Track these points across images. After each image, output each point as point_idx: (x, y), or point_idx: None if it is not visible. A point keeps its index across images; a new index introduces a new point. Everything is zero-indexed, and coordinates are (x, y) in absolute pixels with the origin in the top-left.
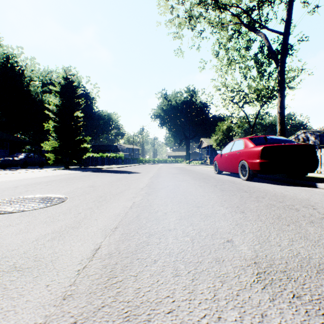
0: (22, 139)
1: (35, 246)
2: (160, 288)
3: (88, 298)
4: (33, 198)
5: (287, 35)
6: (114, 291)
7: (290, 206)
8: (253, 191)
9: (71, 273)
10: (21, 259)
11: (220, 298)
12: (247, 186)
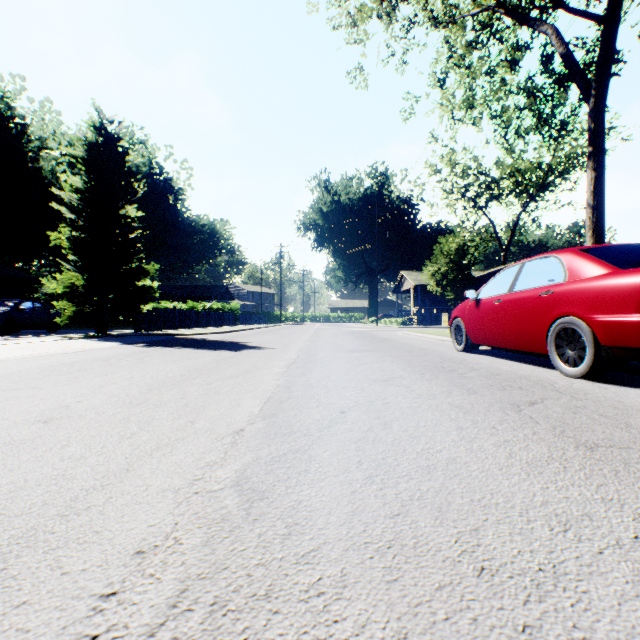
0: (18, 272)
1: None
2: None
3: None
4: None
5: (614, 22)
6: None
7: None
8: None
9: None
10: None
11: None
12: (633, 408)
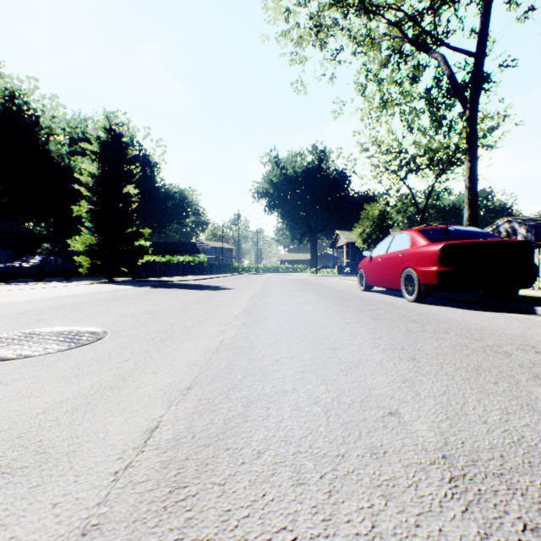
0: (36, 233)
1: (40, 423)
2: (268, 511)
3: (131, 532)
4: (48, 334)
5: (481, 57)
6: (180, 517)
7: (494, 348)
8: (427, 320)
9: (102, 479)
10: (12, 451)
11: (385, 532)
12: (417, 311)
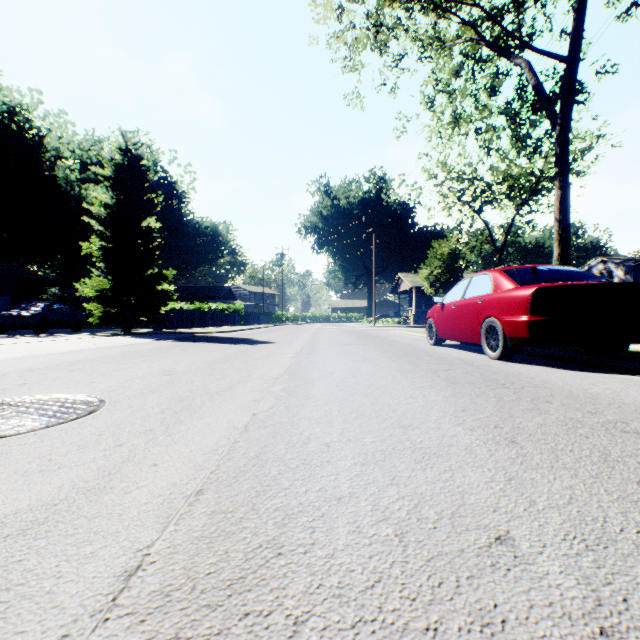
0: (39, 275)
1: None
2: None
3: None
4: (26, 404)
5: (574, 63)
6: None
7: (619, 425)
8: (520, 384)
9: None
10: None
11: None
12: (504, 372)
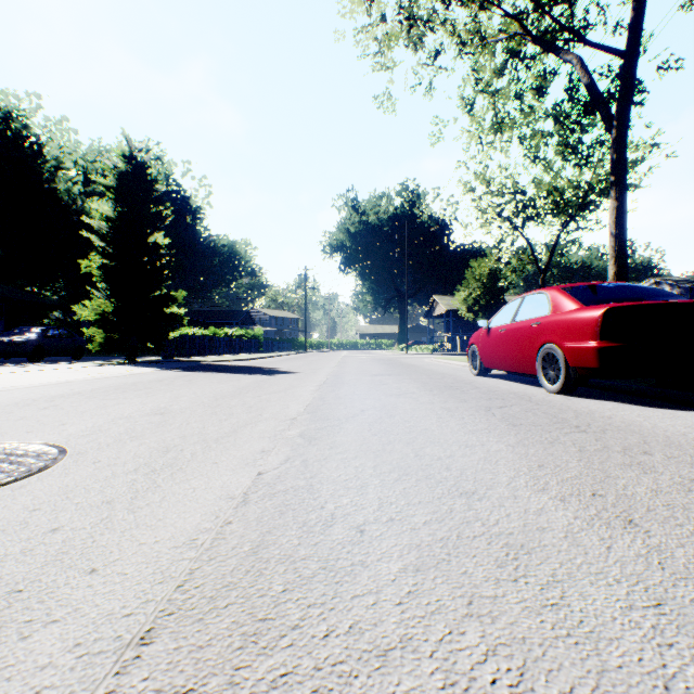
0: (37, 298)
1: None
2: None
3: None
4: None
5: (633, 57)
6: None
7: None
8: (598, 426)
9: None
10: None
11: None
12: (572, 409)
